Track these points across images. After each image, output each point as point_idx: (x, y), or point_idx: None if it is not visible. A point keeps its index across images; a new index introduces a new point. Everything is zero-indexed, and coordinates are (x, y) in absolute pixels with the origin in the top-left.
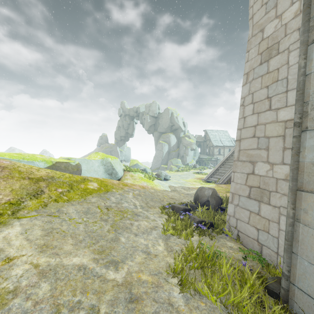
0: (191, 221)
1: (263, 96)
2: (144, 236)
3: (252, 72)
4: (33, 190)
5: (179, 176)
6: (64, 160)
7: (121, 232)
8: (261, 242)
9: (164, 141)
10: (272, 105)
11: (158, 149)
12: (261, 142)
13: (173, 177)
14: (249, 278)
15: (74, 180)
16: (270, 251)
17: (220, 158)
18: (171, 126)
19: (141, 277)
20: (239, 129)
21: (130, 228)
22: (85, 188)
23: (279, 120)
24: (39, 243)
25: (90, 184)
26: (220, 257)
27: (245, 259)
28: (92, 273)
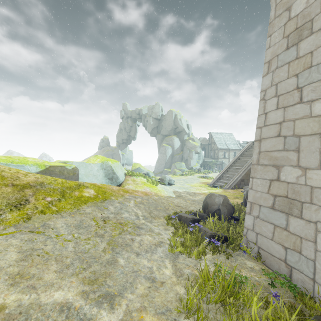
0: (201, 234)
1: (291, 86)
2: (147, 256)
3: (275, 59)
4: (15, 199)
5: (184, 181)
6: (59, 163)
7: (119, 251)
8: (290, 264)
9: (167, 144)
10: (303, 97)
11: (161, 152)
12: (289, 141)
13: (177, 181)
14: (287, 320)
15: (67, 187)
16: (302, 276)
17: (225, 161)
18: (175, 129)
19: (143, 319)
20: (259, 128)
21: (130, 246)
22: (79, 196)
23: (315, 115)
24: (11, 271)
25: (85, 191)
26: (243, 287)
27: (272, 285)
28: (79, 316)
